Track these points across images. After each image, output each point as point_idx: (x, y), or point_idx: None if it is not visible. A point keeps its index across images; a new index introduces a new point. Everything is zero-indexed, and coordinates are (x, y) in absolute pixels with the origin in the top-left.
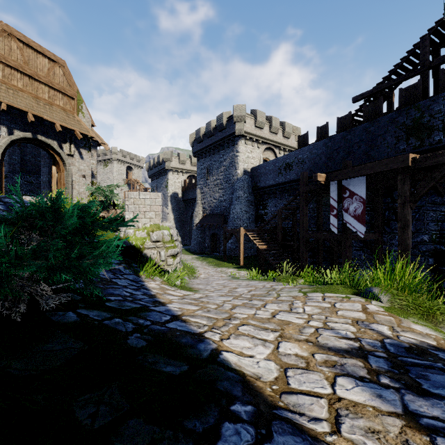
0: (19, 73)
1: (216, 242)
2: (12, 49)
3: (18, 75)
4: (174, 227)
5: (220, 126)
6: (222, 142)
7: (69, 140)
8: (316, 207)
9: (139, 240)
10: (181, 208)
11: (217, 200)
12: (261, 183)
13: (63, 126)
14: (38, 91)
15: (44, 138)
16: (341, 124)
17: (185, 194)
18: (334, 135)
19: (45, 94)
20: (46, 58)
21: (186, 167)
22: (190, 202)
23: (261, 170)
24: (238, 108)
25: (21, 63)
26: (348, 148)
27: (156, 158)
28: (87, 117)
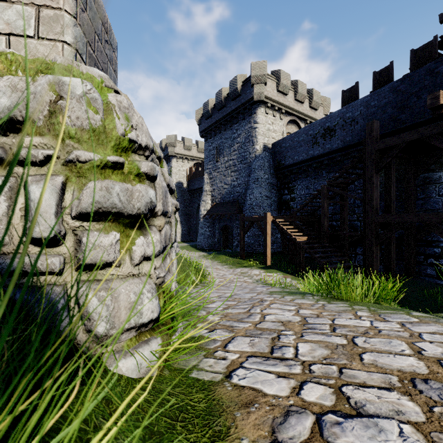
0: None
1: (227, 236)
2: None
3: None
4: (179, 220)
5: (234, 92)
6: (235, 113)
7: None
8: (385, 179)
9: None
10: (186, 200)
11: (229, 185)
12: (287, 160)
13: None
14: None
15: None
16: (418, 58)
17: (190, 183)
18: (410, 73)
19: None
20: None
21: (192, 153)
22: (196, 193)
23: (287, 143)
24: (258, 66)
25: None
26: (438, 86)
27: (159, 145)
28: None
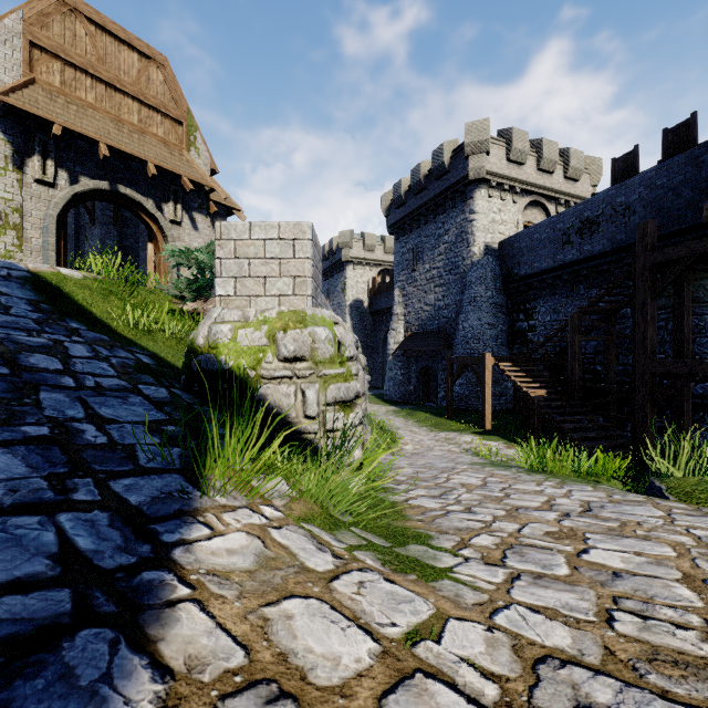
0: (90, 78)
1: (430, 383)
2: (77, 35)
3: (87, 81)
4: None
5: (439, 168)
6: (441, 198)
7: (173, 196)
8: (673, 304)
9: (245, 356)
10: (367, 326)
11: (431, 307)
12: (523, 269)
13: (162, 169)
14: (121, 110)
15: (131, 190)
16: None
17: (374, 301)
18: None
19: (133, 116)
20: (135, 53)
21: (376, 256)
22: (382, 315)
23: (523, 242)
24: (475, 128)
25: (91, 60)
26: None
27: (327, 245)
28: (205, 157)
